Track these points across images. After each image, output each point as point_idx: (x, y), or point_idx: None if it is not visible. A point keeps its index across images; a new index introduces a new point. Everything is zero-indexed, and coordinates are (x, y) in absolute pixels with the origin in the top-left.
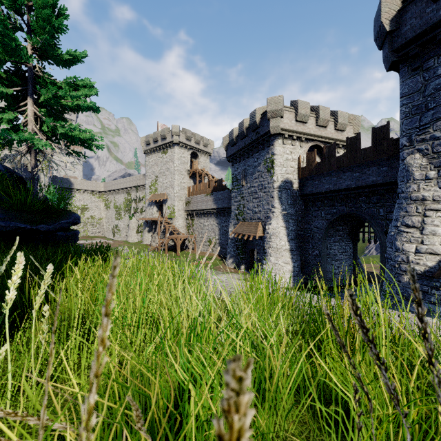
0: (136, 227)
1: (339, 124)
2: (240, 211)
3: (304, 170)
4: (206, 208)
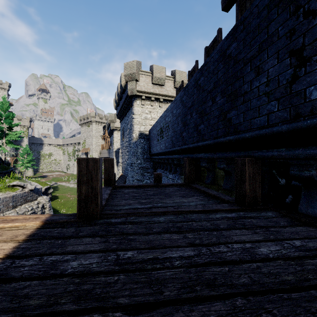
0: None
1: None
2: None
3: None
4: (106, 157)
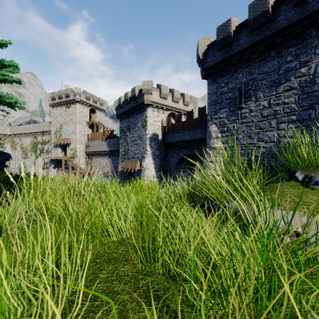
0: (42, 164)
1: (185, 101)
2: (125, 153)
3: (165, 128)
4: (101, 150)
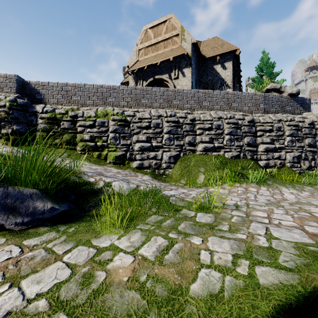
0: None
1: None
2: None
3: None
4: None
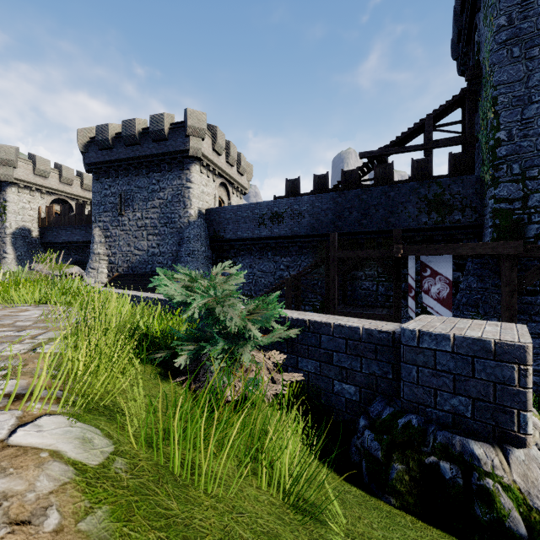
0: None
1: (85, 185)
2: None
3: (44, 221)
4: None
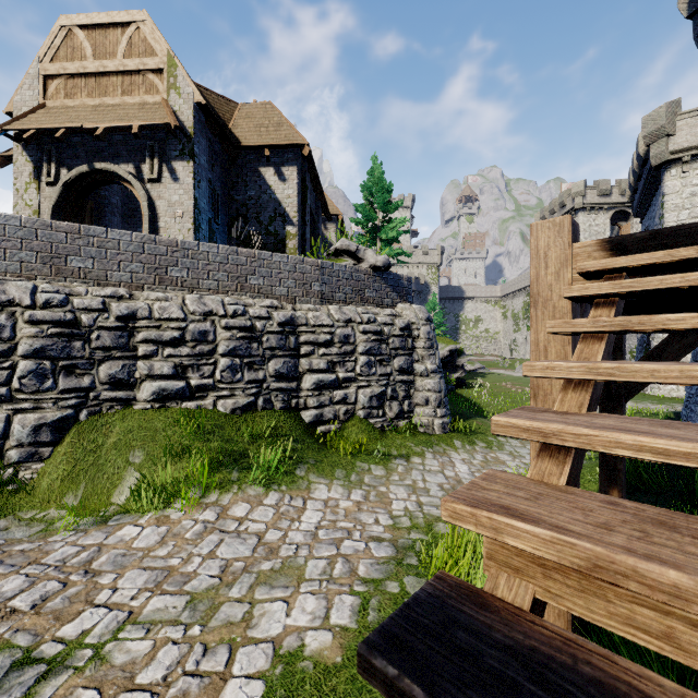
0: None
1: None
2: None
3: None
4: None
